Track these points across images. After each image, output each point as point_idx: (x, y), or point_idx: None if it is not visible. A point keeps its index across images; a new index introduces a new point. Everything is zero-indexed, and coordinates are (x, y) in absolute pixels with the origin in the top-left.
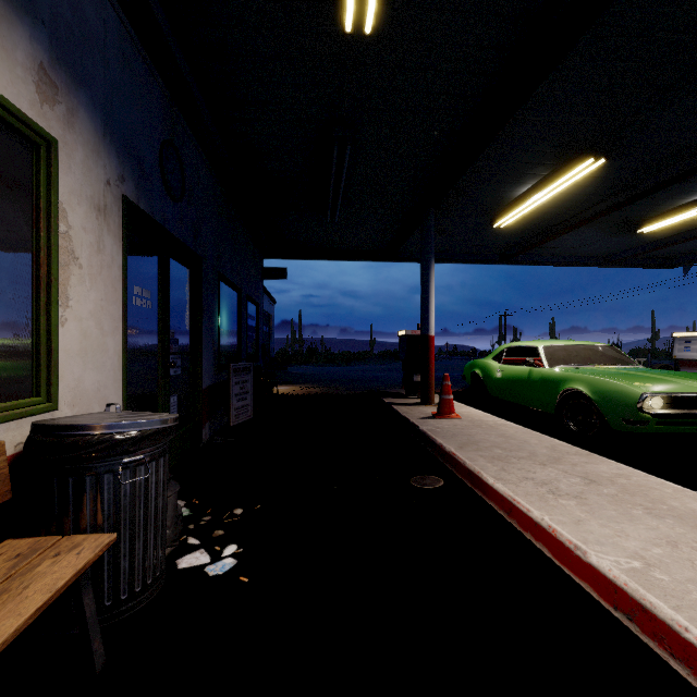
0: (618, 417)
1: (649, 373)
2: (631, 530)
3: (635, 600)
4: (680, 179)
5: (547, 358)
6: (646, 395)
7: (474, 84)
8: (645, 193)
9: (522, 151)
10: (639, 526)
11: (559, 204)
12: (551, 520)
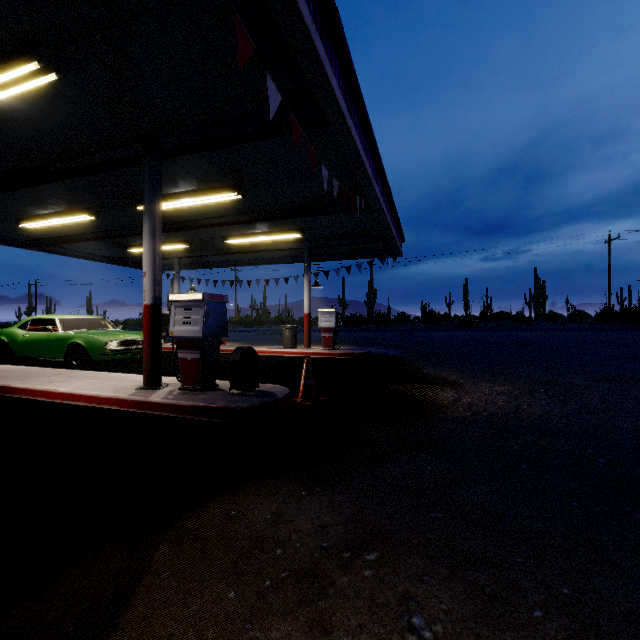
0: (97, 354)
1: (116, 332)
2: (79, 383)
3: (71, 394)
4: (138, 235)
5: (62, 326)
6: (108, 342)
7: (4, 163)
8: (123, 236)
9: (42, 196)
10: (83, 382)
11: (74, 225)
12: (47, 387)
